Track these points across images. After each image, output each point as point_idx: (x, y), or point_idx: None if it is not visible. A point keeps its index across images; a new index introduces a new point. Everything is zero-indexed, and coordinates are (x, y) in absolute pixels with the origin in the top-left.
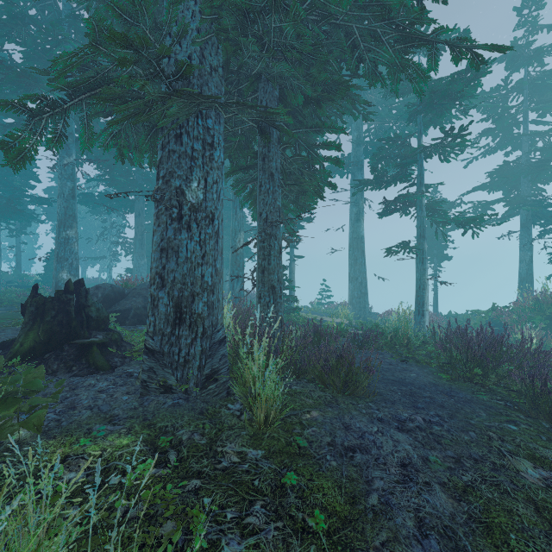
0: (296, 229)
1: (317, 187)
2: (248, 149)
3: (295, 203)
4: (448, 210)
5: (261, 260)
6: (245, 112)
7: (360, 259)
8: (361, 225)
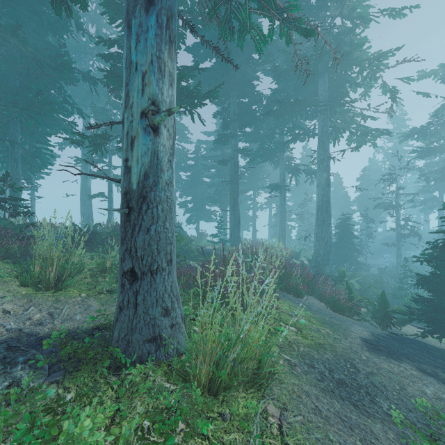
0: (37, 178)
1: (40, 166)
2: (2, 144)
3: (30, 169)
4: None
5: (11, 192)
6: (1, 129)
7: (88, 201)
8: (89, 181)
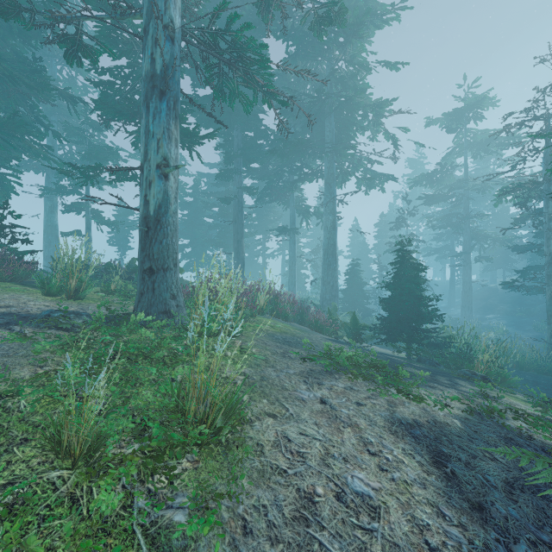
0: None
1: (6, 195)
2: None
3: None
4: (125, 216)
5: None
6: None
7: (54, 242)
8: (56, 216)
